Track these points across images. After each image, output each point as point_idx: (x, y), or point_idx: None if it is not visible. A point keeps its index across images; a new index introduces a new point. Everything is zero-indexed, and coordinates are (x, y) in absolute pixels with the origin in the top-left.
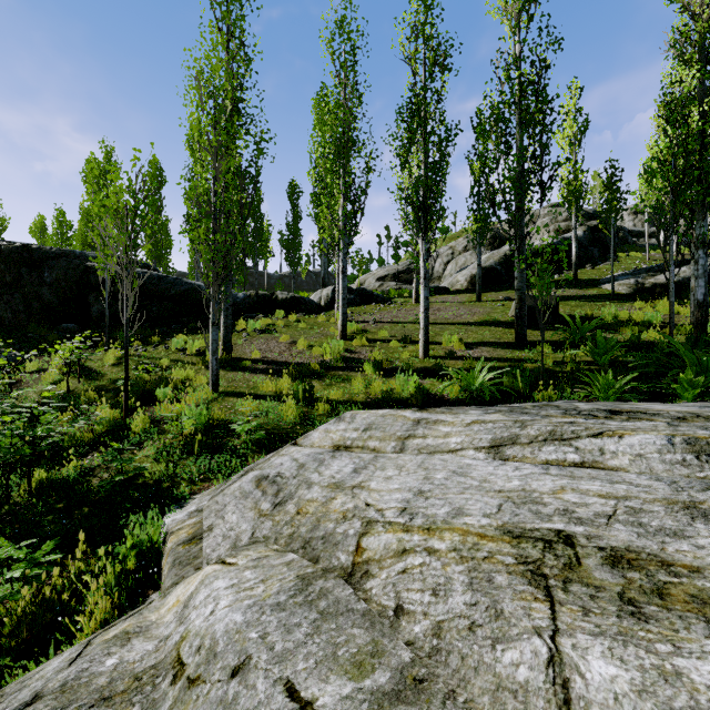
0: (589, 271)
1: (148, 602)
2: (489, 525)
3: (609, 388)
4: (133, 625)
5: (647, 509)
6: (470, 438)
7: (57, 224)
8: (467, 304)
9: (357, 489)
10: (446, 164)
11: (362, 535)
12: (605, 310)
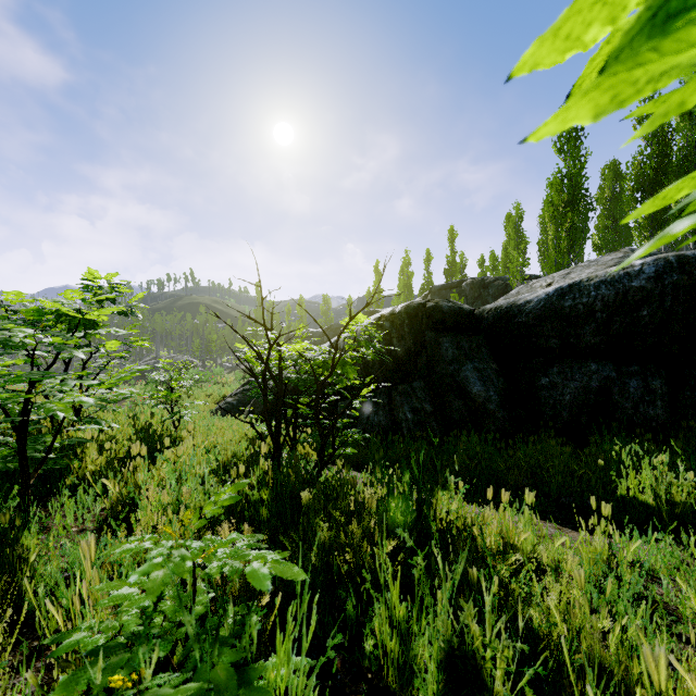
0: None
1: None
2: None
3: None
4: None
5: None
6: None
7: (491, 259)
8: None
9: None
10: None
11: None
12: None
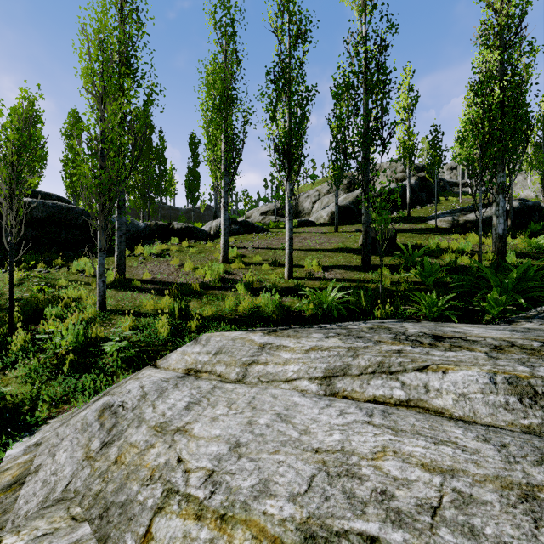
0: (419, 210)
1: None
2: (291, 519)
3: (433, 306)
4: None
5: (478, 498)
6: (307, 367)
7: None
8: (327, 234)
9: (179, 435)
10: (306, 119)
11: (157, 511)
12: (430, 240)
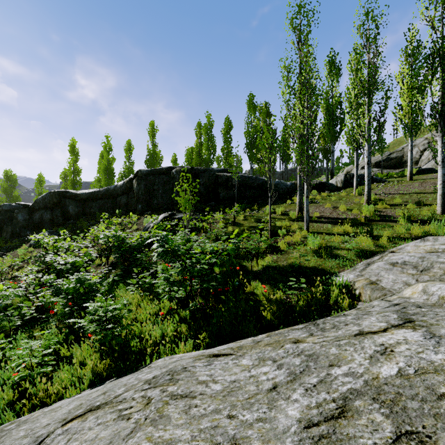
0: None
1: (391, 294)
2: None
3: None
4: (401, 296)
5: None
6: None
7: (186, 157)
8: None
9: None
10: None
11: None
12: None
